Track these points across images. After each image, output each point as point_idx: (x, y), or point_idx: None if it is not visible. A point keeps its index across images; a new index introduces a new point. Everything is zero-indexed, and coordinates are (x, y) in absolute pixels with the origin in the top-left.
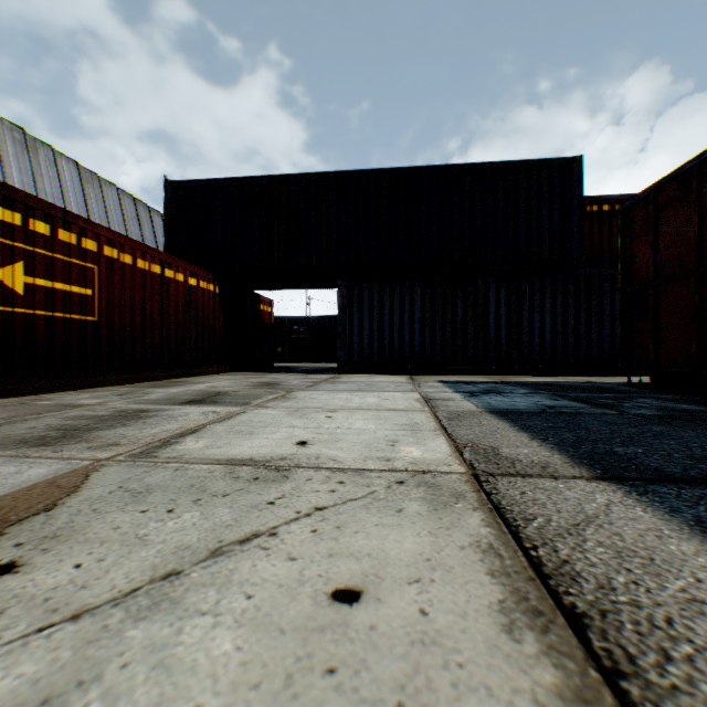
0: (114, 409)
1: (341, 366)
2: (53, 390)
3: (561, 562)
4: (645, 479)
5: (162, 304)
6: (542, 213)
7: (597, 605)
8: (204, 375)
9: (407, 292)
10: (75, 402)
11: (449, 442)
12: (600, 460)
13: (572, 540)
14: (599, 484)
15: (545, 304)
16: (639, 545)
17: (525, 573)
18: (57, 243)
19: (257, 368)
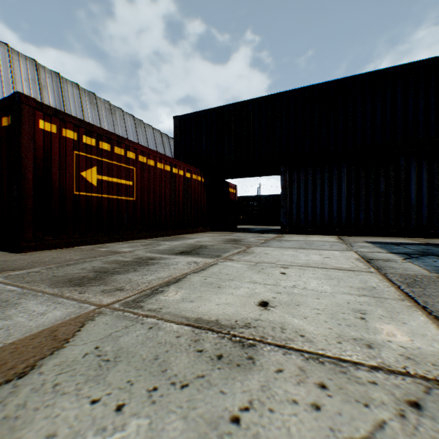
0: (135, 256)
1: (284, 228)
2: (111, 241)
3: None
4: None
5: (171, 189)
6: None
7: None
8: (195, 233)
9: (335, 173)
10: (118, 250)
11: (433, 321)
12: None
13: None
14: None
15: None
16: None
17: None
18: (113, 155)
19: (227, 229)
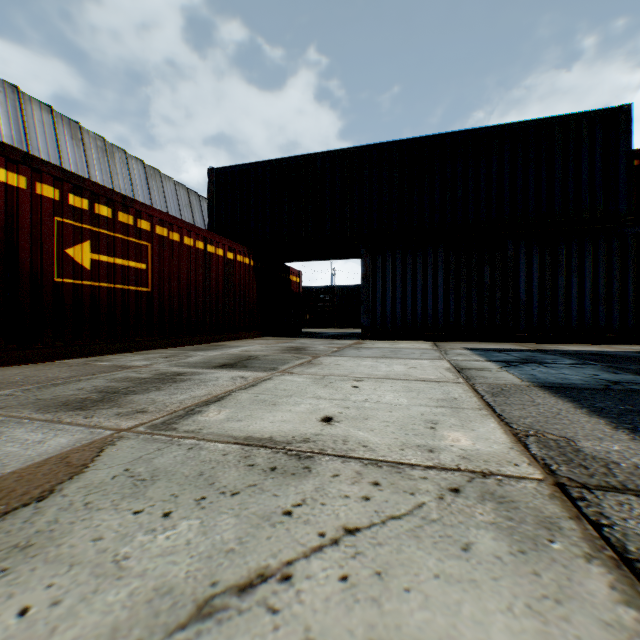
0: (155, 371)
1: (365, 332)
2: (114, 352)
3: None
4: None
5: (205, 276)
6: (581, 170)
7: None
8: (241, 339)
9: (430, 259)
10: (127, 364)
11: (502, 427)
12: None
13: None
14: None
15: (584, 267)
16: None
17: None
18: (117, 224)
19: (287, 333)
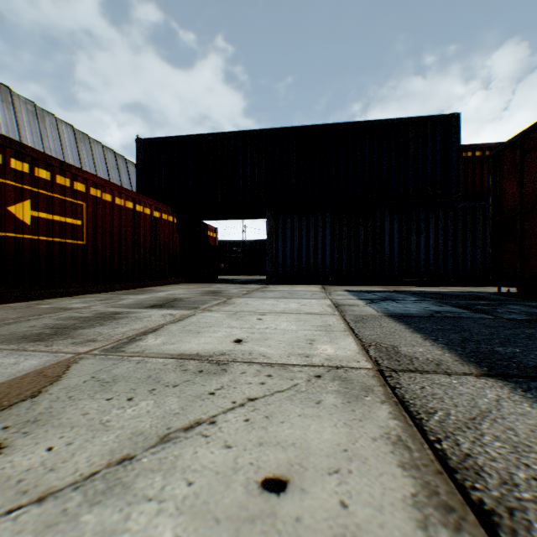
0: (95, 311)
1: (269, 278)
2: (52, 296)
3: (464, 456)
4: (527, 377)
5: (134, 231)
6: (427, 158)
7: (503, 502)
8: (166, 285)
9: (320, 221)
10: (67, 306)
11: (356, 341)
12: (484, 358)
13: (471, 434)
14: (487, 380)
15: (429, 230)
16: (532, 440)
17: (432, 466)
18: (56, 186)
19: (206, 280)
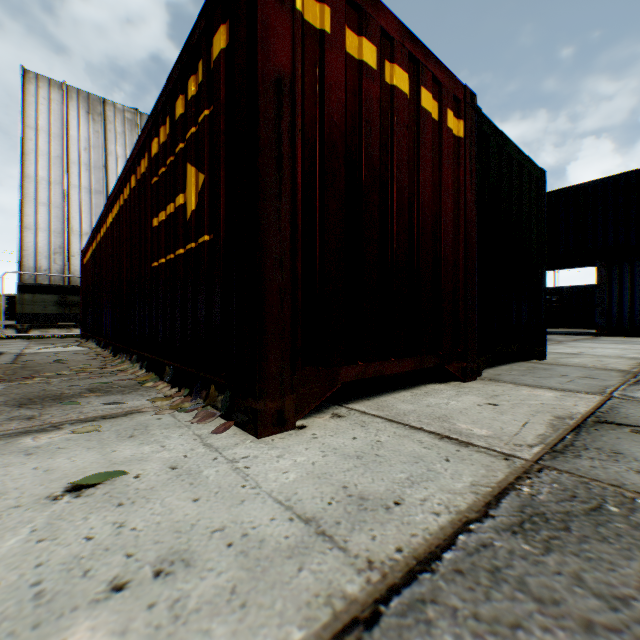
0: None
1: (599, 330)
2: None
3: None
4: None
5: None
6: None
7: None
8: None
9: None
10: None
11: None
12: None
13: None
14: None
15: None
16: None
17: None
18: None
19: None
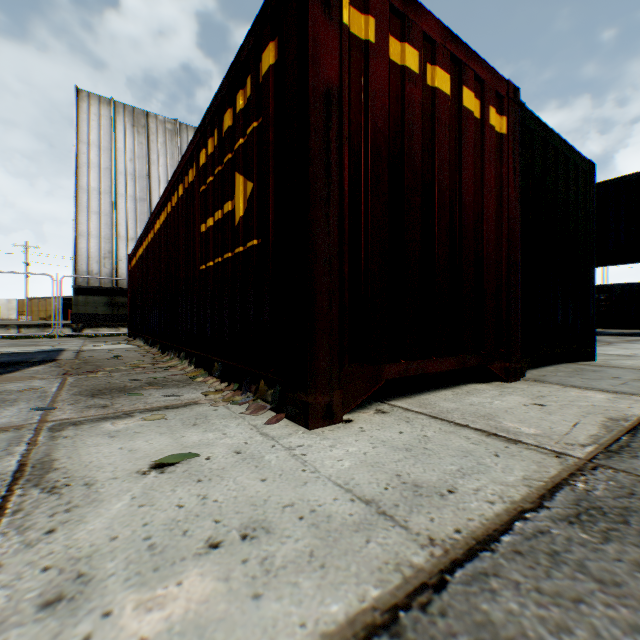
0: None
1: None
2: None
3: None
4: None
5: None
6: None
7: None
8: None
9: None
10: None
11: None
12: None
13: None
14: None
15: None
16: None
17: None
18: None
19: None
